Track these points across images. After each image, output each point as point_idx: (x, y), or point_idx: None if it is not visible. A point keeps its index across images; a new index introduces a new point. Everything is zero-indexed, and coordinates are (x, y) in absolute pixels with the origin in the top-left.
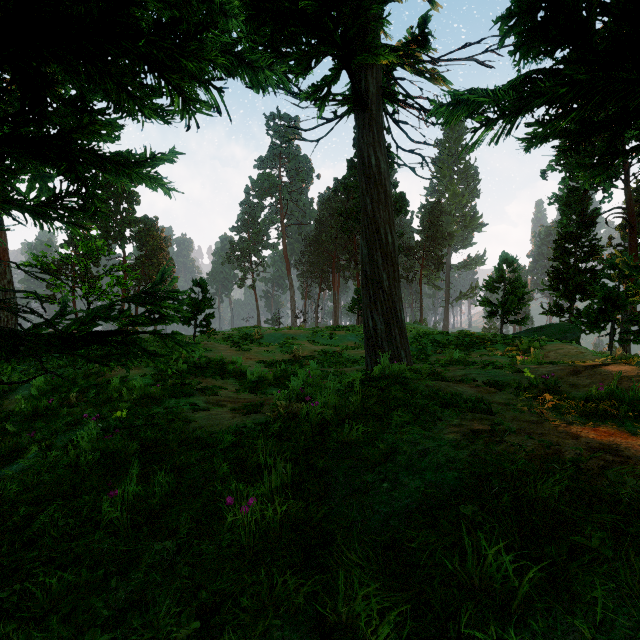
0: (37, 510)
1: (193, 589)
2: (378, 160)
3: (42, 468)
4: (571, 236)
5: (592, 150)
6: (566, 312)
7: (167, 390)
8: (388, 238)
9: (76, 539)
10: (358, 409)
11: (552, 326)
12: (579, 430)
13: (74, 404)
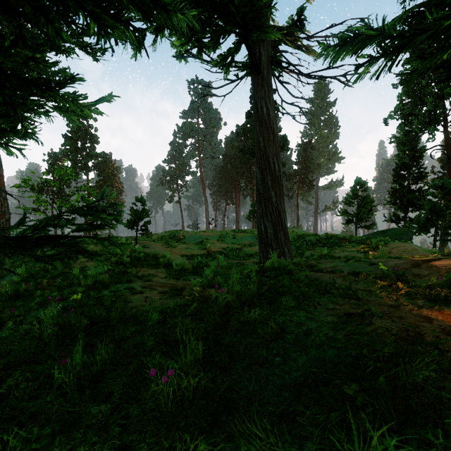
0: (6, 373)
1: (120, 450)
2: (268, 110)
3: (14, 339)
4: (405, 166)
5: (420, 104)
6: (401, 220)
7: (114, 277)
8: (275, 166)
9: (33, 399)
10: (255, 295)
11: (392, 230)
12: (429, 313)
13: (45, 287)
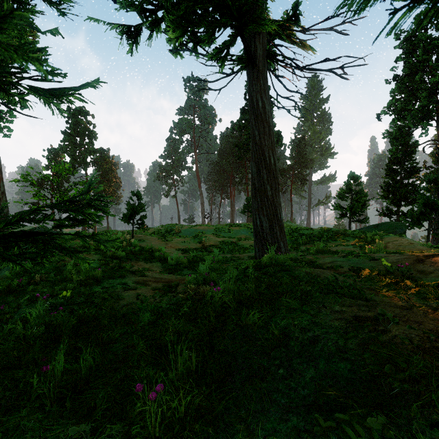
0: None
1: None
2: (264, 103)
3: None
4: (398, 160)
5: (413, 99)
6: (394, 214)
7: (107, 272)
8: (271, 160)
9: (9, 412)
10: (253, 294)
11: (386, 224)
12: None
13: (38, 283)
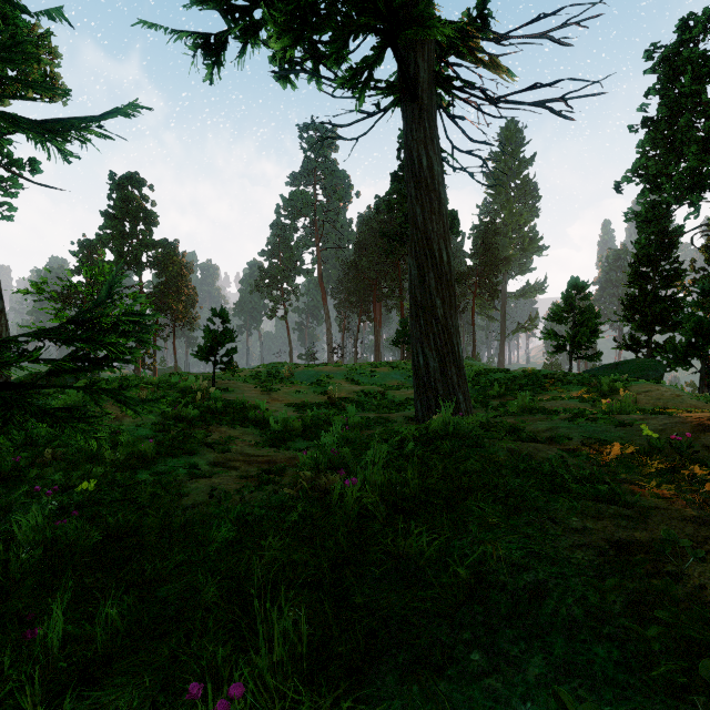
0: None
1: None
2: (430, 160)
3: None
4: (649, 258)
5: (676, 158)
6: (643, 346)
7: (166, 445)
8: (443, 256)
9: None
10: (416, 491)
11: (630, 362)
12: None
13: (48, 463)
